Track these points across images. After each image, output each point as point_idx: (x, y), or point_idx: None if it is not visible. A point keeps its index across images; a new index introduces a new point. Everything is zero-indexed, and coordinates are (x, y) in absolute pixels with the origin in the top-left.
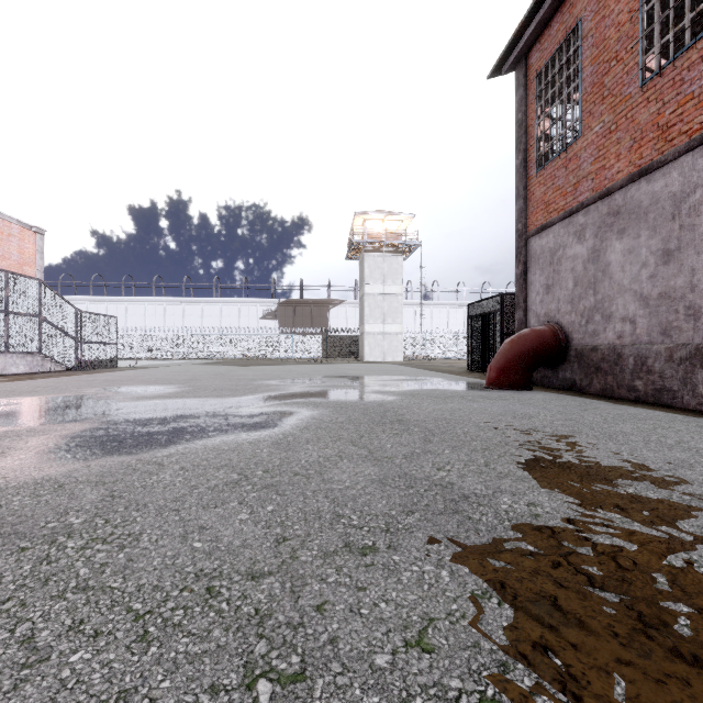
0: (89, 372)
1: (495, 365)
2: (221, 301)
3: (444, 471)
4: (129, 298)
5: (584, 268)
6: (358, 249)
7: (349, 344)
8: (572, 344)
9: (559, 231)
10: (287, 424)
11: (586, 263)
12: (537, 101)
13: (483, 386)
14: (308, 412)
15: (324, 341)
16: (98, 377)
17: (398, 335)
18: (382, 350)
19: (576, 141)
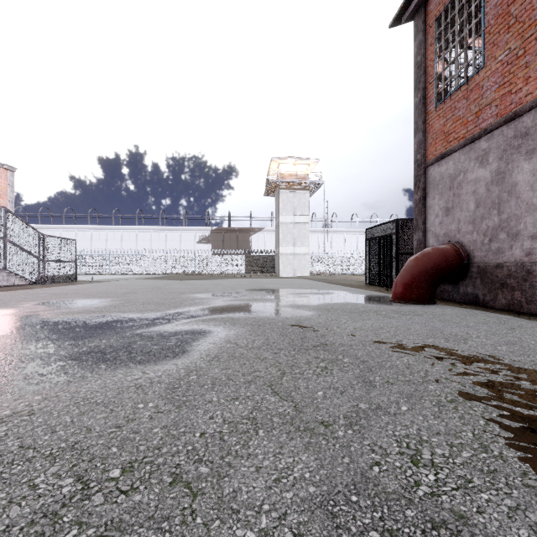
0: (47, 286)
1: (402, 280)
2: (166, 229)
3: (426, 468)
4: (93, 226)
5: (487, 190)
6: (274, 187)
7: (267, 262)
8: (474, 261)
9: (460, 157)
10: (196, 351)
11: (489, 185)
12: (436, 42)
13: (388, 299)
14: (223, 332)
15: (247, 260)
16: (49, 290)
17: (305, 255)
18: (293, 268)
19: (478, 72)
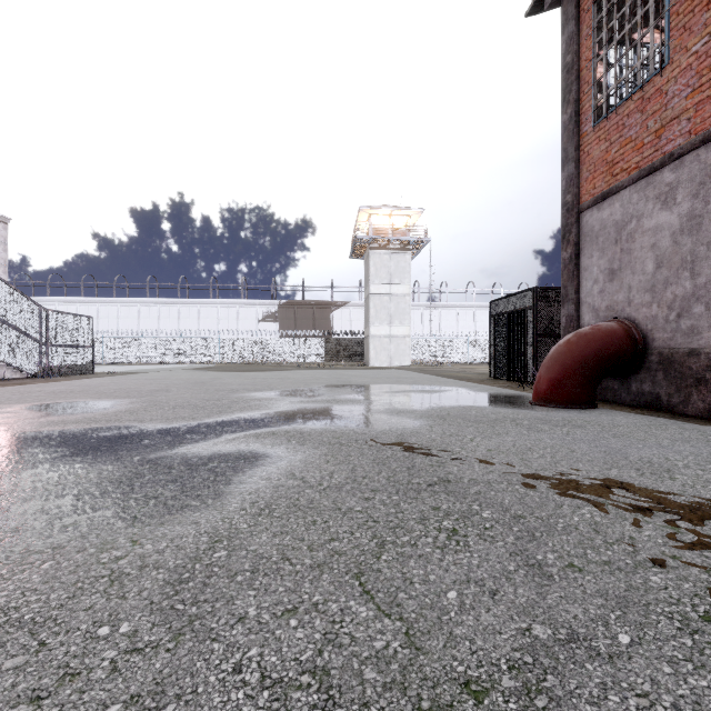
0: (50, 380)
1: (547, 374)
2: (218, 302)
3: None
4: (121, 299)
5: (674, 242)
6: (363, 247)
7: (354, 348)
8: (653, 346)
9: (631, 197)
10: (235, 494)
11: (676, 235)
12: (595, 34)
13: (527, 400)
14: (285, 456)
15: (327, 344)
16: (50, 387)
17: (405, 338)
18: (389, 355)
19: (660, 71)
